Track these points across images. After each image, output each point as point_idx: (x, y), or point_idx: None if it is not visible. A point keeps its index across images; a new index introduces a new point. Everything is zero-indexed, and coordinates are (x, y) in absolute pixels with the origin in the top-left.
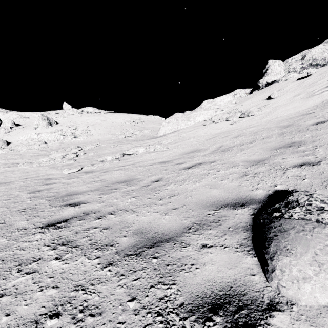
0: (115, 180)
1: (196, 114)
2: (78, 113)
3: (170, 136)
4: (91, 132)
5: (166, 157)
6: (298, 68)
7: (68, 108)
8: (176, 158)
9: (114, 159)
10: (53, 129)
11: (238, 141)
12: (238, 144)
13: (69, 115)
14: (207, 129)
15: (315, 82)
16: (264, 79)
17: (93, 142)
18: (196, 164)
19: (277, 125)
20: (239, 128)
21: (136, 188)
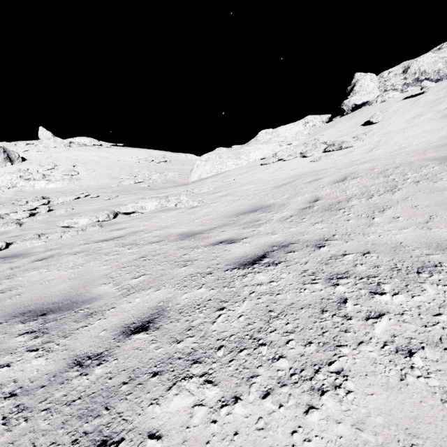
0: (33, 295)
1: (250, 148)
2: (64, 144)
3: (208, 181)
4: (79, 174)
5: (197, 220)
6: (398, 85)
7: (48, 136)
8: (216, 223)
9: (93, 222)
10: (12, 169)
11: (352, 188)
12: (357, 194)
13: (48, 147)
14: (271, 171)
15: (442, 98)
16: (350, 99)
17: (76, 191)
18: (272, 246)
19: (423, 157)
20: (333, 167)
21: (39, 373)
